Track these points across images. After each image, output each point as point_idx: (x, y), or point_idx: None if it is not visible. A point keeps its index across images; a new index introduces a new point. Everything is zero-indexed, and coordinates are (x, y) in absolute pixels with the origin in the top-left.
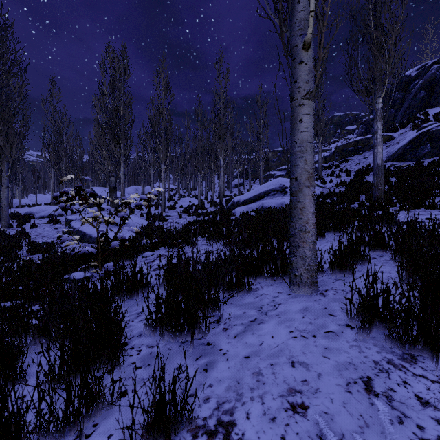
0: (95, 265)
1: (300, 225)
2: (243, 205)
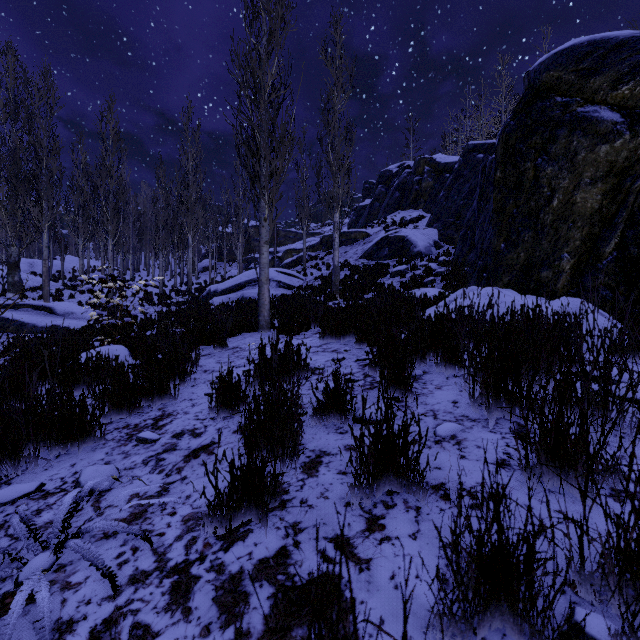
0: (102, 339)
1: (263, 302)
2: (221, 295)
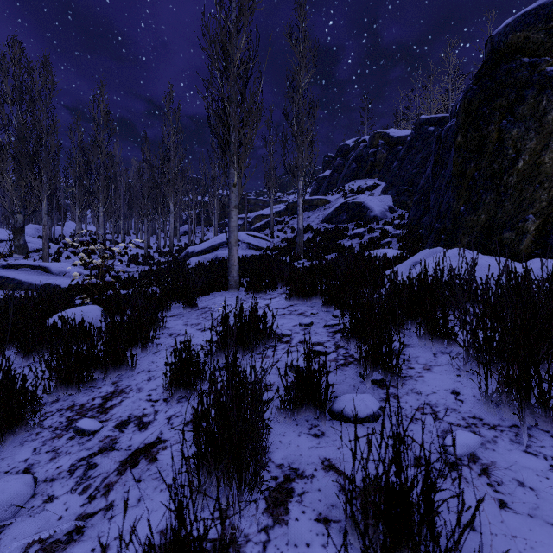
0: (85, 297)
1: (232, 263)
2: (197, 255)
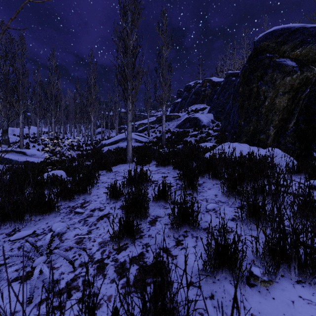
0: (51, 167)
1: (129, 149)
2: (107, 146)
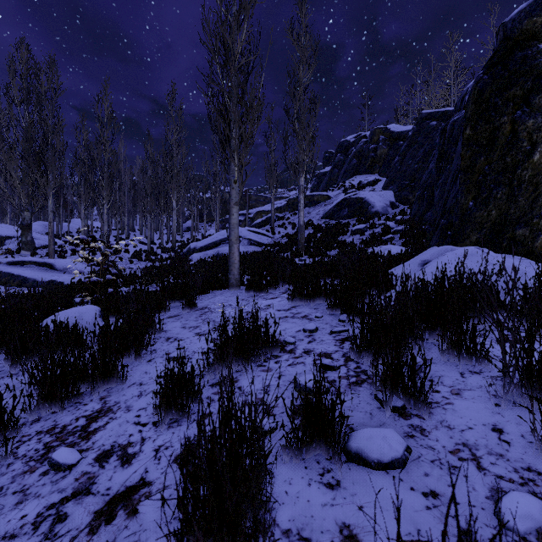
0: (86, 295)
1: (233, 261)
2: (199, 251)
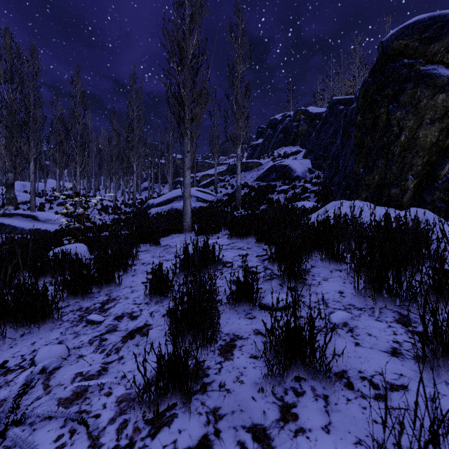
0: (70, 238)
1: (186, 212)
2: (156, 207)
